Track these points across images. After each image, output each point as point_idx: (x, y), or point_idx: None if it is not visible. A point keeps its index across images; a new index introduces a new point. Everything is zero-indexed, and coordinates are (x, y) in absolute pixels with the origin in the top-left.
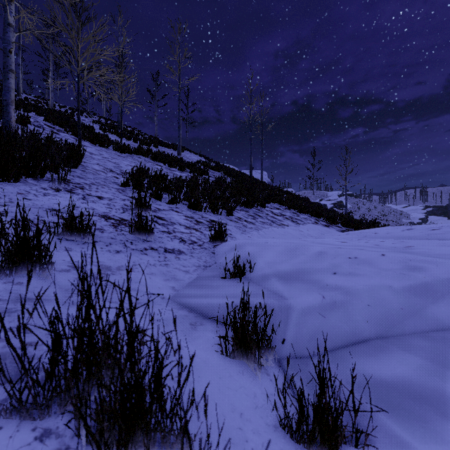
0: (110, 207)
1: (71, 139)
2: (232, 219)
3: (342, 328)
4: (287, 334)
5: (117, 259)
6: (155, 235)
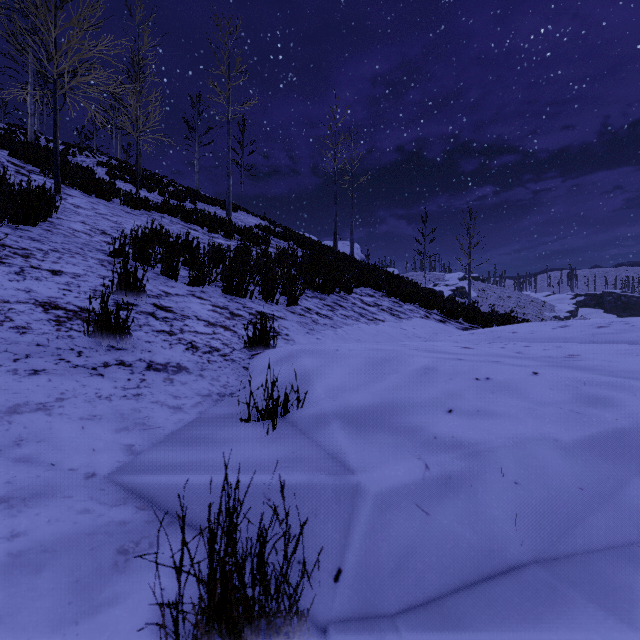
0: (69, 289)
1: (48, 185)
2: (295, 311)
3: (464, 538)
4: (348, 557)
5: (23, 389)
6: (139, 337)
